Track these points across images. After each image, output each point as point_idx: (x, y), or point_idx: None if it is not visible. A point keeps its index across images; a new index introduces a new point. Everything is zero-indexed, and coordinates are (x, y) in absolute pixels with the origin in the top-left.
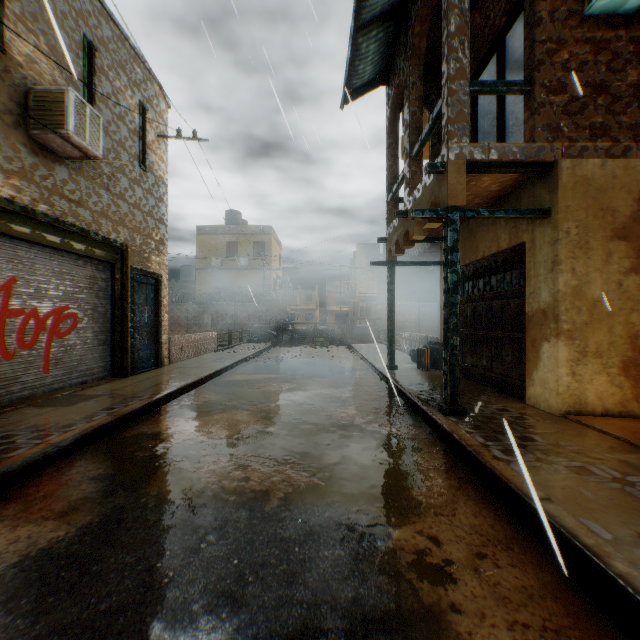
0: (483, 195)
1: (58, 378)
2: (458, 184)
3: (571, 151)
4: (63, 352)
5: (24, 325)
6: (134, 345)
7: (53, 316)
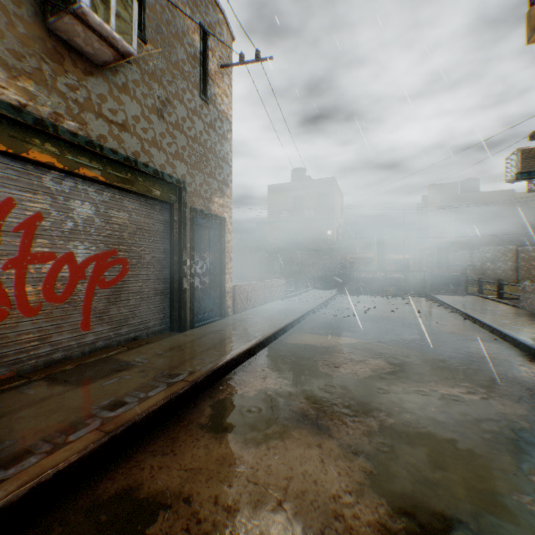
0: None
1: (101, 335)
2: None
3: None
4: (108, 304)
5: (54, 273)
6: (193, 295)
7: (95, 262)
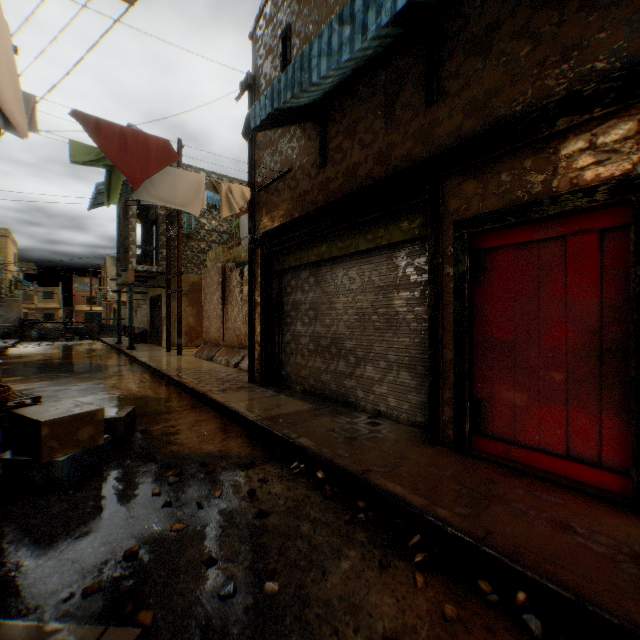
0: (152, 274)
1: None
2: (133, 277)
3: (171, 270)
4: None
5: None
6: None
7: None
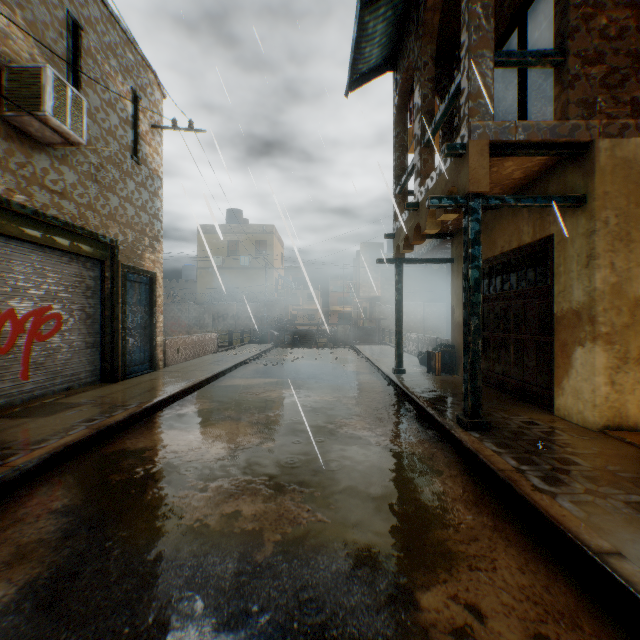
0: (503, 184)
1: (39, 384)
2: (480, 168)
3: (610, 130)
4: (45, 356)
5: None
6: (125, 348)
7: (33, 317)
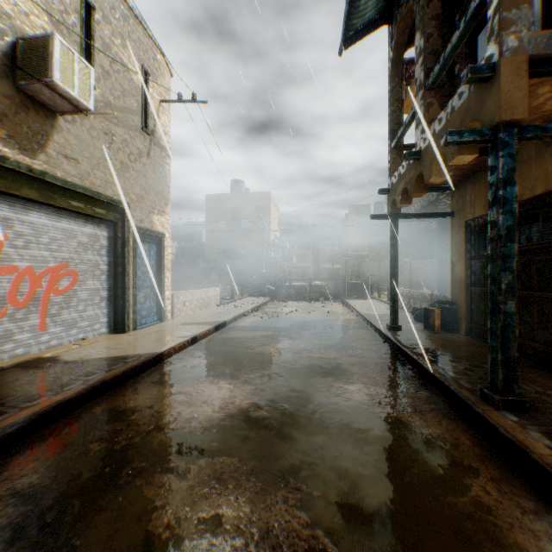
0: (527, 120)
1: (56, 335)
2: (515, 91)
3: None
4: (61, 309)
5: (17, 282)
6: (135, 301)
7: (50, 273)
